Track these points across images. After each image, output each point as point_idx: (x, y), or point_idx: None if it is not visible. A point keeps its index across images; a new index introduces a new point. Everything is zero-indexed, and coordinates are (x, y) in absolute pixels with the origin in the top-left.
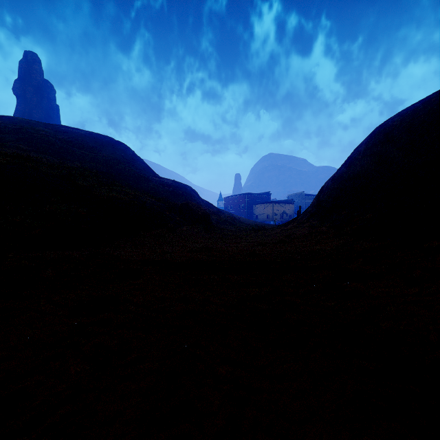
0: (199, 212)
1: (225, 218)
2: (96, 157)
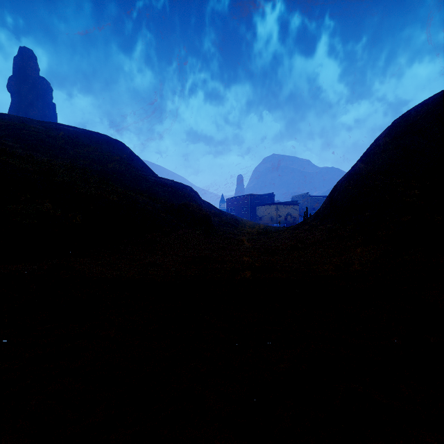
0: (198, 214)
1: (227, 221)
2: (90, 155)
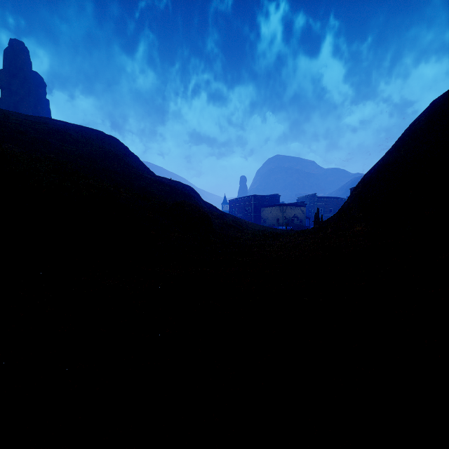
0: (196, 214)
1: (230, 223)
2: (78, 150)
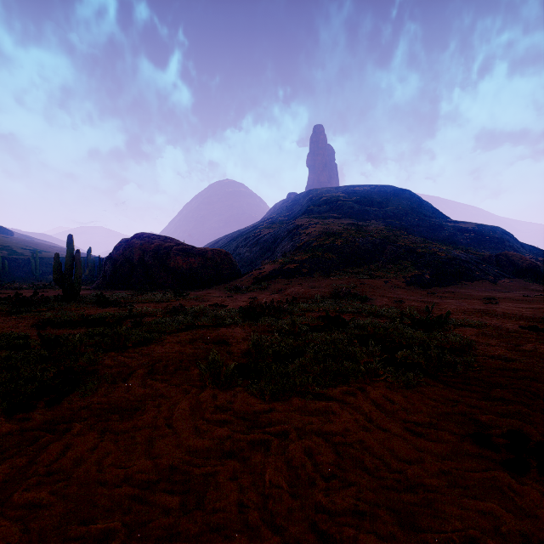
0: (522, 264)
1: None
2: (386, 212)
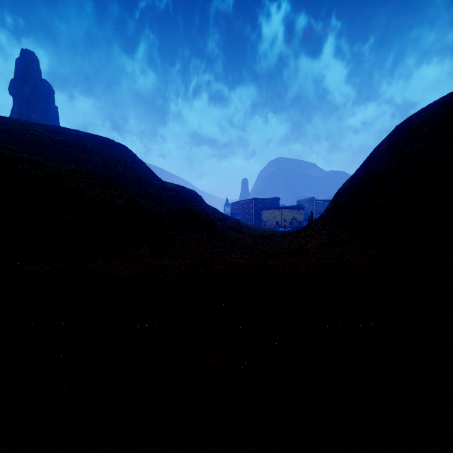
0: (202, 218)
1: (231, 225)
2: (94, 159)
